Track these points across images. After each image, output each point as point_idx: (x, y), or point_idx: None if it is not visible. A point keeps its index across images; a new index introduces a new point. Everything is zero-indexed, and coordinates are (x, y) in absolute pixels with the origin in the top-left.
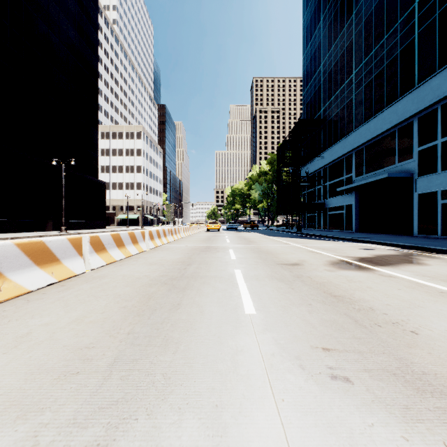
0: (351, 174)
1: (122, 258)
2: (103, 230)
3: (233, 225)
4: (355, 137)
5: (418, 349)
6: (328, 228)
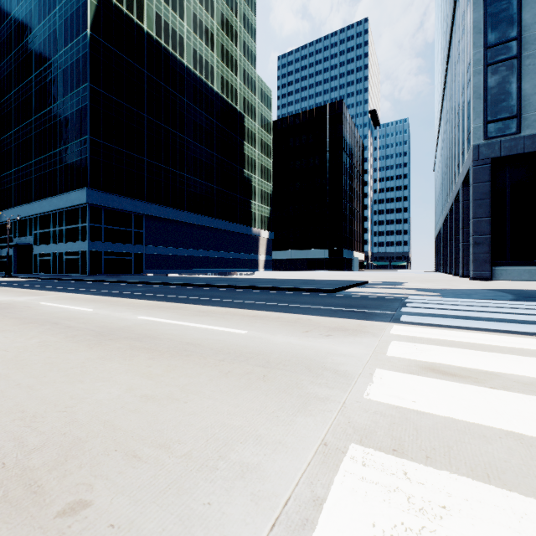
0: (12, 235)
1: None
2: None
3: None
4: (12, 213)
5: None
6: (0, 271)
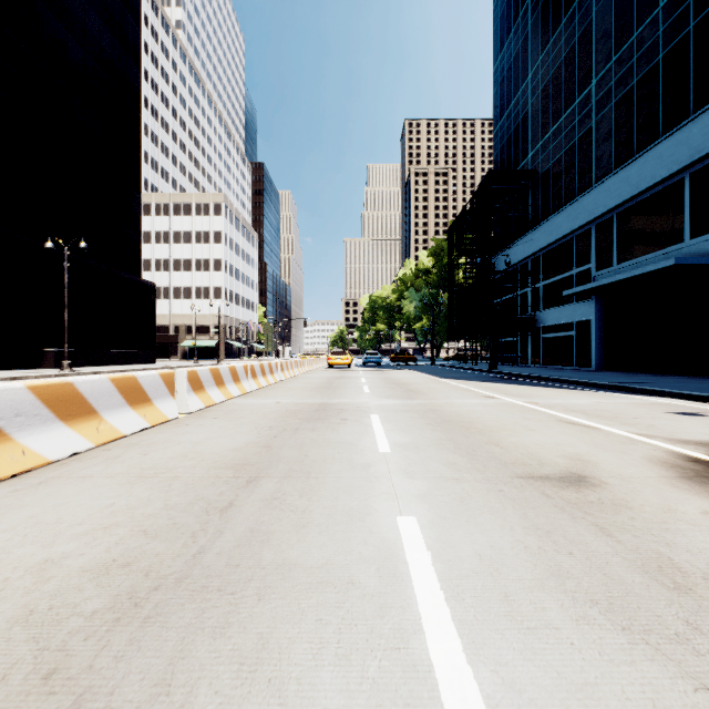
0: (588, 265)
1: (80, 448)
2: (145, 367)
3: (374, 358)
4: (598, 198)
5: None
6: (542, 362)
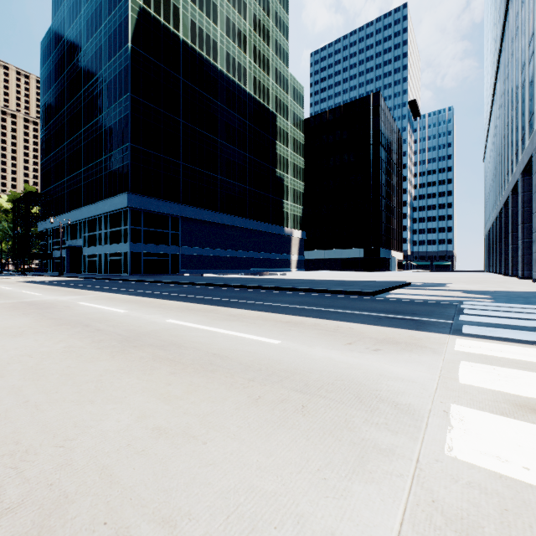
0: (65, 238)
1: None
2: None
3: None
4: (65, 218)
5: None
6: (55, 271)
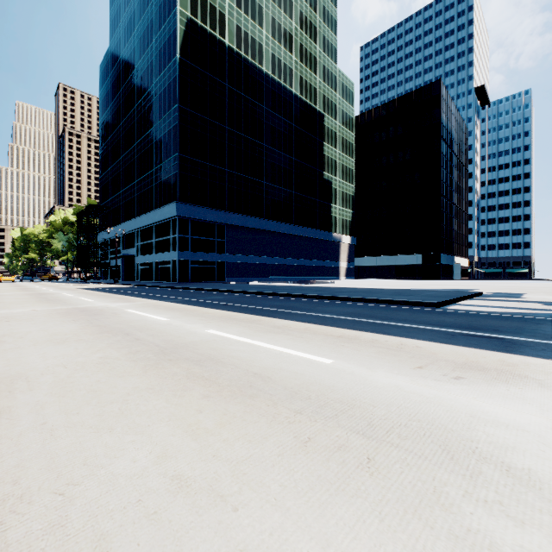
0: (121, 248)
1: None
2: None
3: (29, 278)
4: (121, 228)
5: (57, 287)
6: (113, 279)
